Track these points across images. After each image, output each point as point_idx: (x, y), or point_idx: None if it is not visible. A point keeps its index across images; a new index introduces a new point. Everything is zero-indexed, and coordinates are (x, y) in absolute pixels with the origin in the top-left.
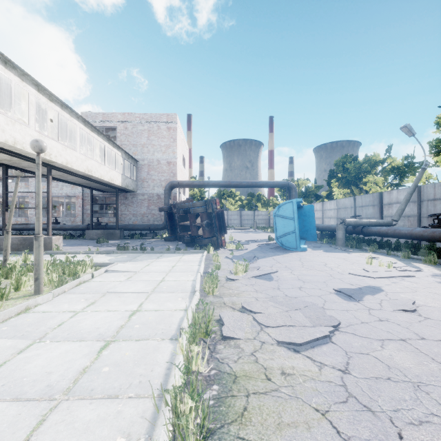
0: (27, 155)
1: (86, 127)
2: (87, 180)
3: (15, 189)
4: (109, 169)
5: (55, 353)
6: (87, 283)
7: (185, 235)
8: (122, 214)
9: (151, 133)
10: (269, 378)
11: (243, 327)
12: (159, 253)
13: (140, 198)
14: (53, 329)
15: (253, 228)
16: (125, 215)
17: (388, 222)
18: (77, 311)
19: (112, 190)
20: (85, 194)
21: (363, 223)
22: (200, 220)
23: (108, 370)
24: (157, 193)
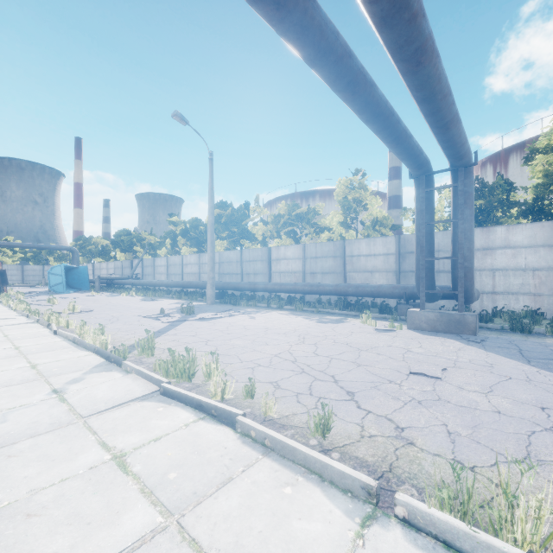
0: None
1: None
2: None
3: None
4: None
5: None
6: None
7: None
8: None
9: None
10: None
11: None
12: None
13: None
14: None
15: (41, 285)
16: None
17: (127, 277)
18: None
19: None
20: None
21: (111, 278)
22: None
23: None
24: None
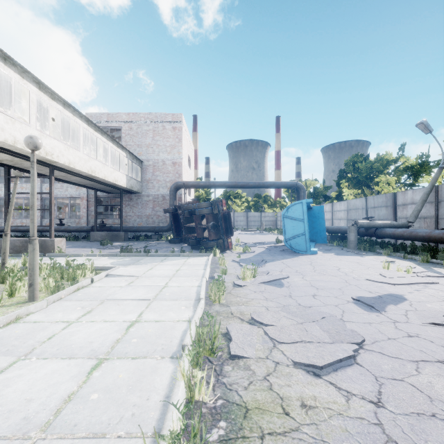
0: (29, 155)
1: (89, 126)
2: (90, 181)
3: (14, 190)
4: (114, 169)
5: (39, 373)
6: (85, 289)
7: (190, 237)
8: (127, 216)
9: (156, 133)
10: (286, 412)
11: (253, 343)
12: (163, 256)
13: (145, 199)
14: (42, 343)
15: (259, 230)
16: (130, 216)
17: (404, 224)
18: (71, 321)
19: (117, 191)
20: (89, 195)
21: (376, 225)
22: (205, 222)
23: (97, 397)
24: (162, 195)
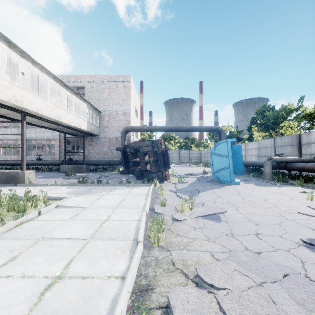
0: (1, 102)
1: (56, 82)
2: (58, 125)
3: None
4: (77, 117)
5: None
6: (29, 222)
7: (135, 169)
8: (89, 153)
9: (111, 90)
10: None
11: None
12: (112, 186)
13: (103, 140)
14: None
15: (188, 163)
16: (91, 153)
17: (310, 159)
18: None
19: (81, 134)
20: (61, 137)
21: (288, 160)
22: (148, 158)
23: None
24: (115, 137)
